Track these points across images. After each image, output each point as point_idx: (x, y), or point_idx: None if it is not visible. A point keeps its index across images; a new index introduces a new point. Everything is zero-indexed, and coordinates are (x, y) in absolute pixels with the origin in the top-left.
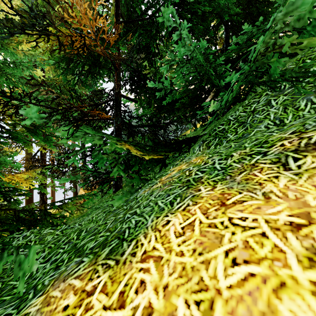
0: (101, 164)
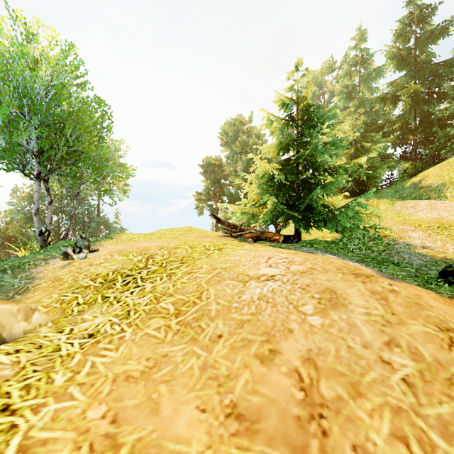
0: (410, 172)
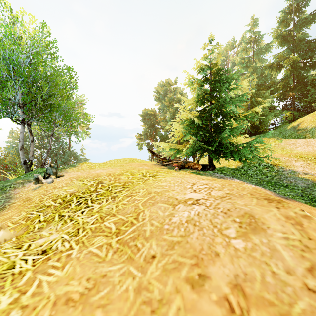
0: (290, 119)
